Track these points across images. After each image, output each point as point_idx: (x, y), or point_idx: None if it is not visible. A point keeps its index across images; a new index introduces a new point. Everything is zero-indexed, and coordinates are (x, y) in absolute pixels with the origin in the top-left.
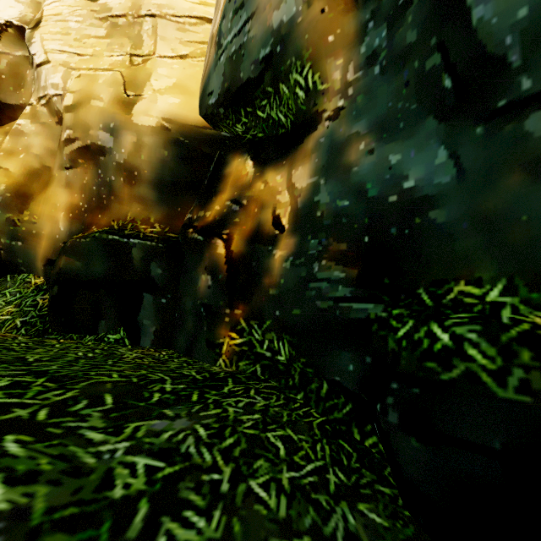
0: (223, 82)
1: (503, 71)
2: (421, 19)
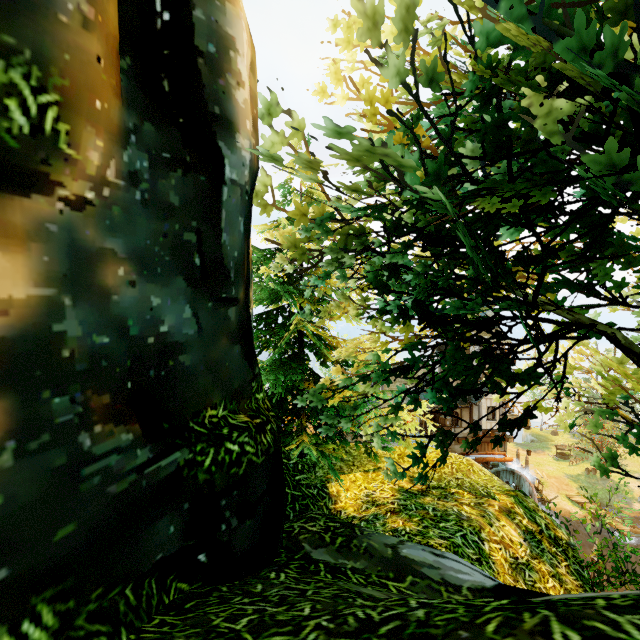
0: None
1: (228, 279)
2: (184, 194)
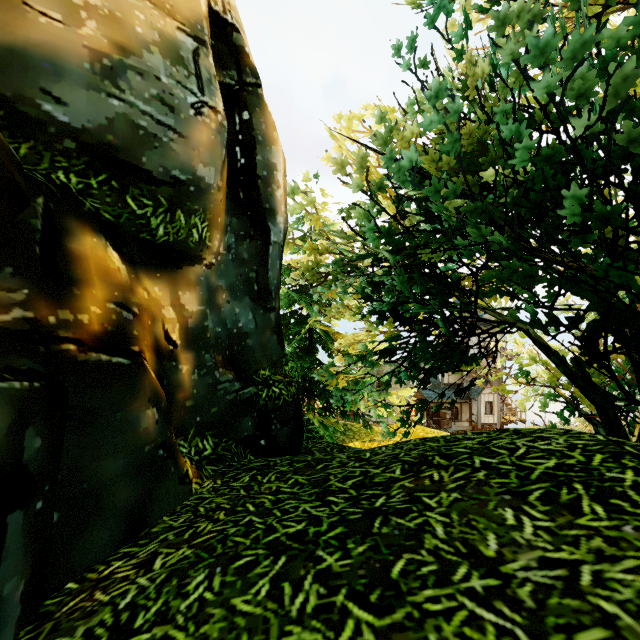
0: (106, 128)
1: (271, 296)
2: (250, 252)
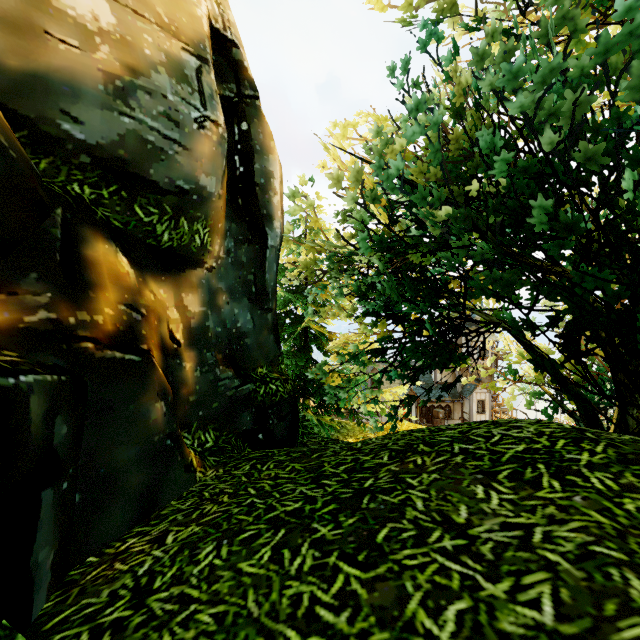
0: (118, 143)
1: (268, 298)
2: (248, 256)
